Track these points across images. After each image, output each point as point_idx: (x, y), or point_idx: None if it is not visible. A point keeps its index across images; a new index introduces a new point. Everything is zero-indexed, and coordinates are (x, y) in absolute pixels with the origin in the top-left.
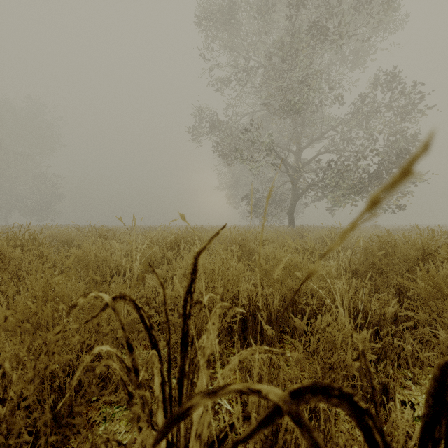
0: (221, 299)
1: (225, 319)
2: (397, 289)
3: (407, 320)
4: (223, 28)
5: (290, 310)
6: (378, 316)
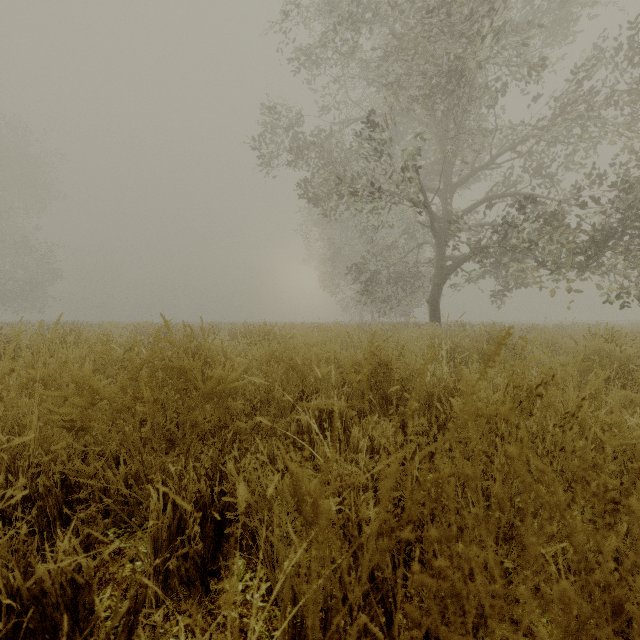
0: None
1: None
2: None
3: None
4: None
5: None
6: None
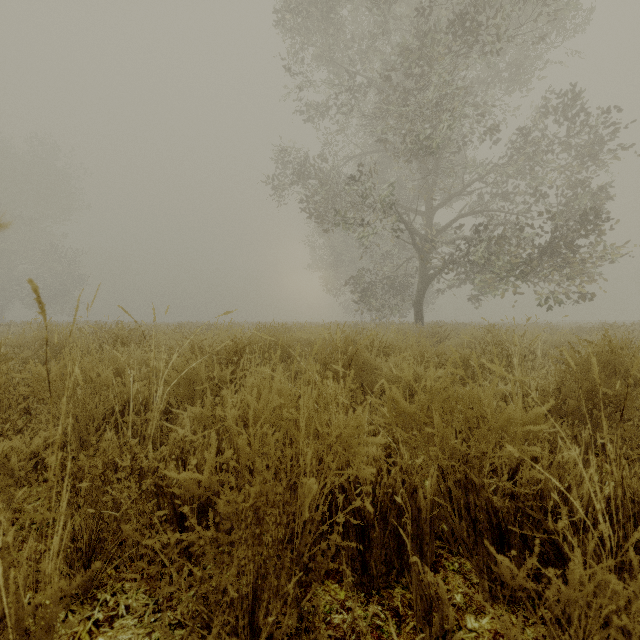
0: None
1: (323, 527)
2: None
3: None
4: (318, 27)
5: (462, 504)
6: None
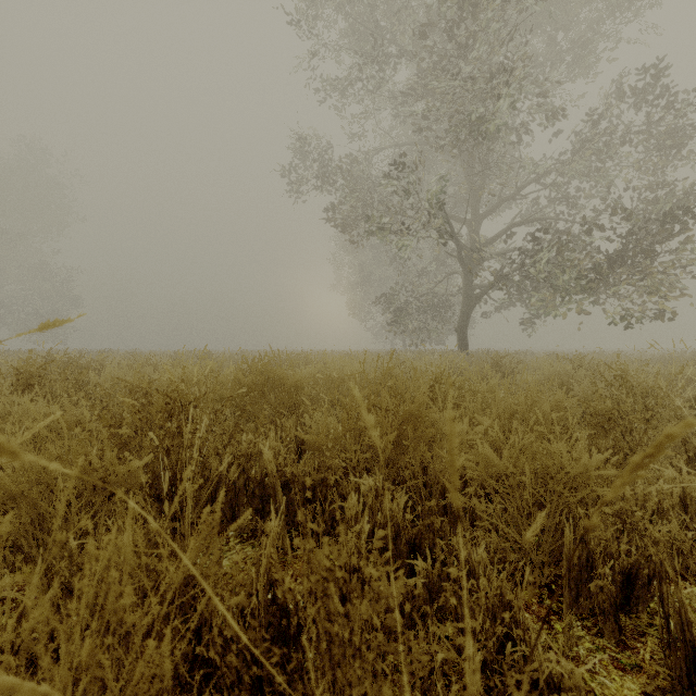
0: None
1: None
2: None
3: None
4: None
5: None
6: None
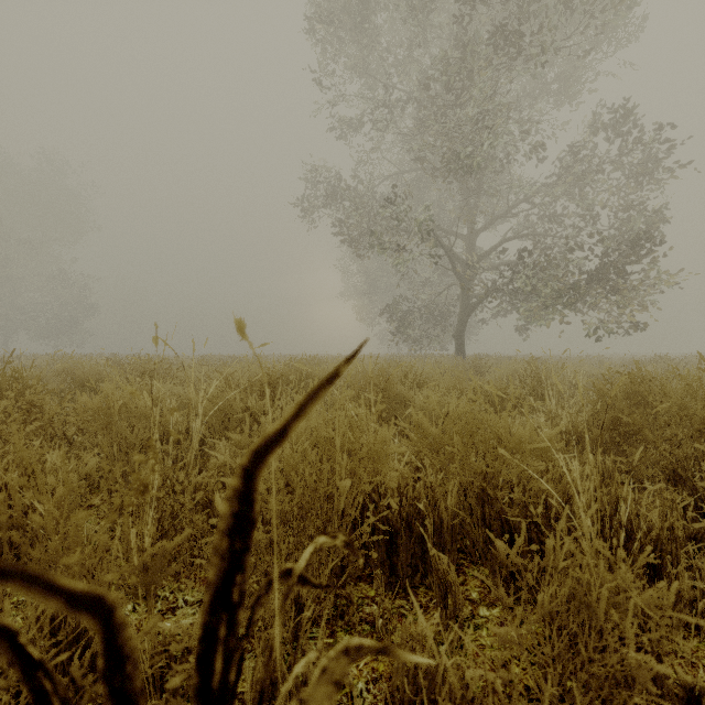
0: (347, 542)
1: (355, 533)
2: (672, 471)
3: (699, 532)
4: (351, 37)
5: (479, 514)
6: (647, 526)
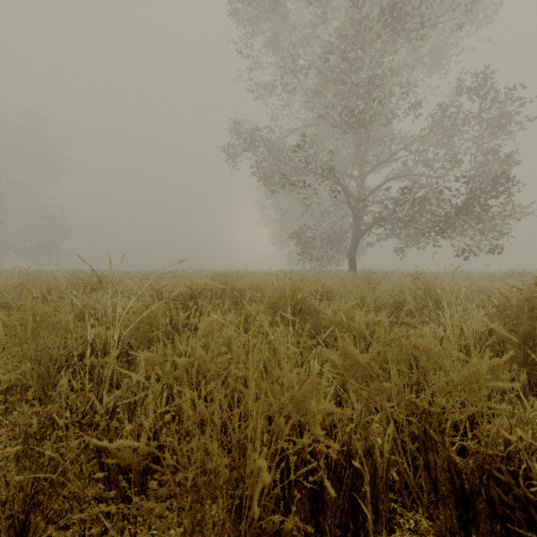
0: None
1: (273, 491)
2: None
3: None
4: (267, 18)
5: (421, 462)
6: None
